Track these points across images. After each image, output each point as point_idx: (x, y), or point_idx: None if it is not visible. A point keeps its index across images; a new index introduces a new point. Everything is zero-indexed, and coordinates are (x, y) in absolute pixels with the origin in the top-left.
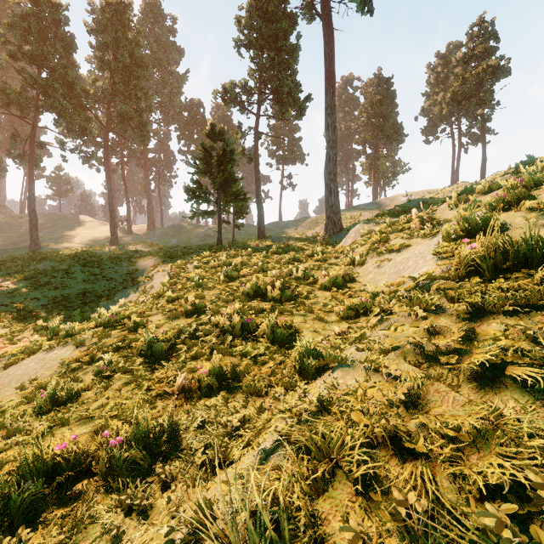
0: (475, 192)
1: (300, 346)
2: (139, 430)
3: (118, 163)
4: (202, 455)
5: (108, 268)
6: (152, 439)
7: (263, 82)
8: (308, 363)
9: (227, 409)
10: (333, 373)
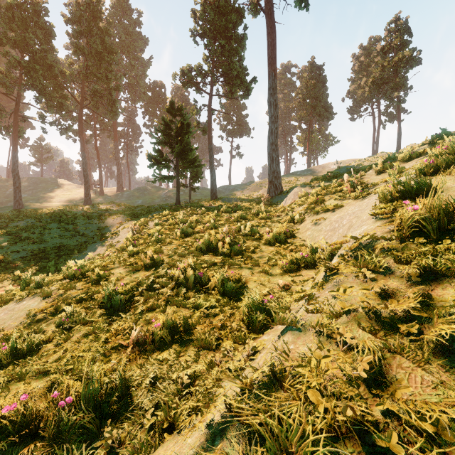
0: (397, 160)
1: (248, 300)
2: (89, 390)
3: (92, 135)
4: (152, 415)
5: (81, 224)
6: (104, 397)
7: (215, 67)
8: (256, 316)
9: (178, 364)
10: (283, 336)
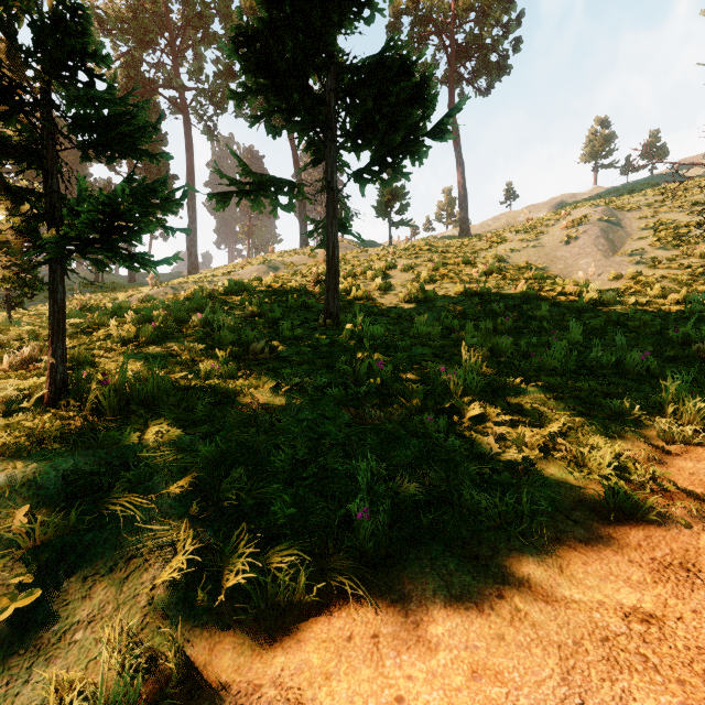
0: None
1: None
2: None
3: None
4: None
5: None
6: None
7: None
8: None
9: None
10: None
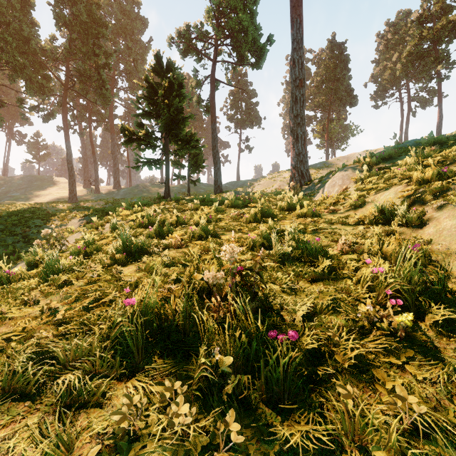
0: None
1: None
2: None
3: (85, 126)
4: None
5: (34, 226)
6: None
7: (220, 28)
8: None
9: None
10: None
